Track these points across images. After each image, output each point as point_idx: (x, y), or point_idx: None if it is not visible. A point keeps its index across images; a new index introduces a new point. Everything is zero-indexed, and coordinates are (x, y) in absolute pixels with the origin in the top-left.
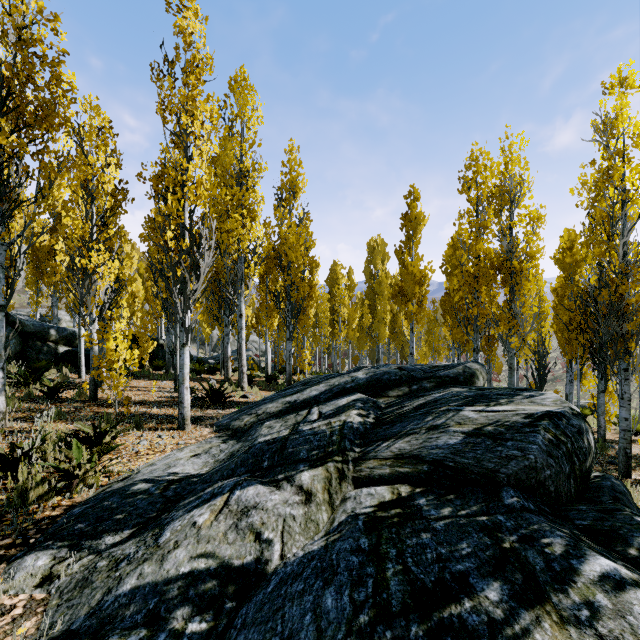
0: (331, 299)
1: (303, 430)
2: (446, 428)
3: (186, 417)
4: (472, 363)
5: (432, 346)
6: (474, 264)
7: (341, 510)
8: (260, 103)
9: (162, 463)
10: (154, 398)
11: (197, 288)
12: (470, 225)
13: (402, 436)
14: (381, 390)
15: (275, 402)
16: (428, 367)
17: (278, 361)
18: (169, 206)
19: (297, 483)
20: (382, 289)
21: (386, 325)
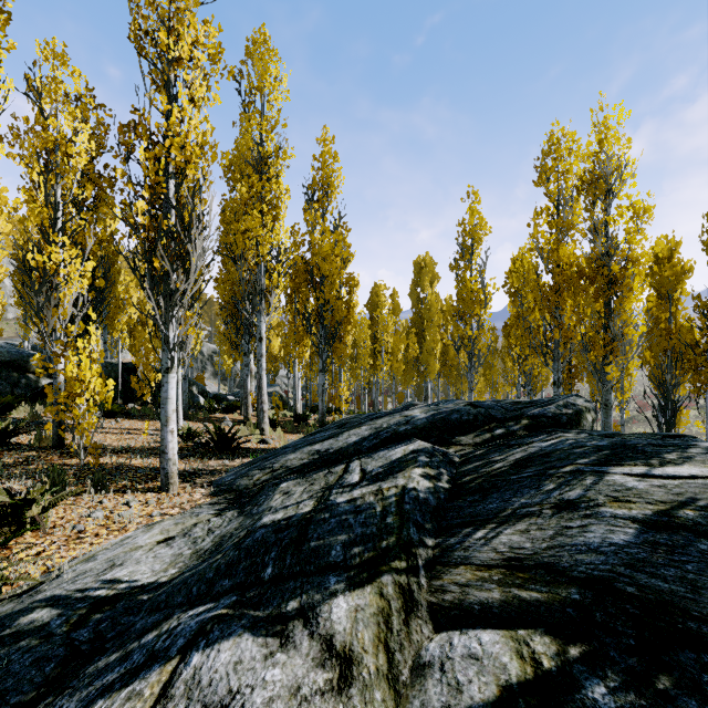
0: (372, 327)
1: (337, 503)
2: (594, 508)
3: (171, 473)
4: (575, 397)
5: (490, 381)
6: (555, 274)
7: (416, 705)
8: (285, 74)
9: (105, 557)
10: (144, 444)
11: (187, 289)
12: (550, 225)
13: (509, 519)
14: (449, 435)
15: (299, 451)
16: (508, 403)
17: (310, 398)
18: (143, 168)
19: (322, 629)
20: (431, 314)
21: (436, 357)
